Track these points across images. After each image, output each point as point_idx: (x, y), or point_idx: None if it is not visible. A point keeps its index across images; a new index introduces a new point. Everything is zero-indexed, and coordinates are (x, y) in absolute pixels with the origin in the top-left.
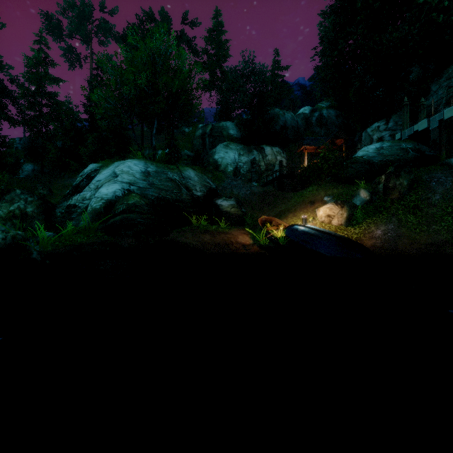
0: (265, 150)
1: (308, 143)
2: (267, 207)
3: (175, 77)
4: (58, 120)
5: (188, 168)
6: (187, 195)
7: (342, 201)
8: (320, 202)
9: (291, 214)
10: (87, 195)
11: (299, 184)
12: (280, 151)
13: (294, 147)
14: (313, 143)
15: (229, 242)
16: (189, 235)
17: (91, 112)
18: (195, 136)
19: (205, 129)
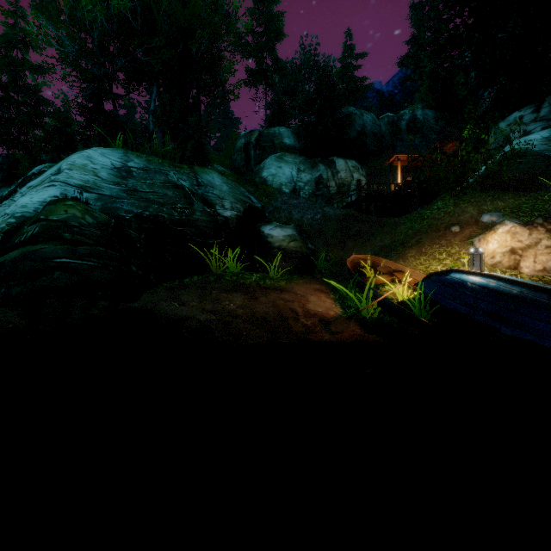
0: (335, 164)
1: (402, 150)
2: (354, 240)
3: (188, 5)
4: (43, 126)
5: (212, 171)
6: (204, 212)
7: (549, 217)
8: (475, 226)
9: (413, 250)
10: (1, 213)
11: (385, 214)
12: (358, 165)
13: (377, 162)
14: (410, 150)
15: (289, 313)
16: (191, 296)
17: (88, 113)
18: (236, 149)
19: (249, 138)
